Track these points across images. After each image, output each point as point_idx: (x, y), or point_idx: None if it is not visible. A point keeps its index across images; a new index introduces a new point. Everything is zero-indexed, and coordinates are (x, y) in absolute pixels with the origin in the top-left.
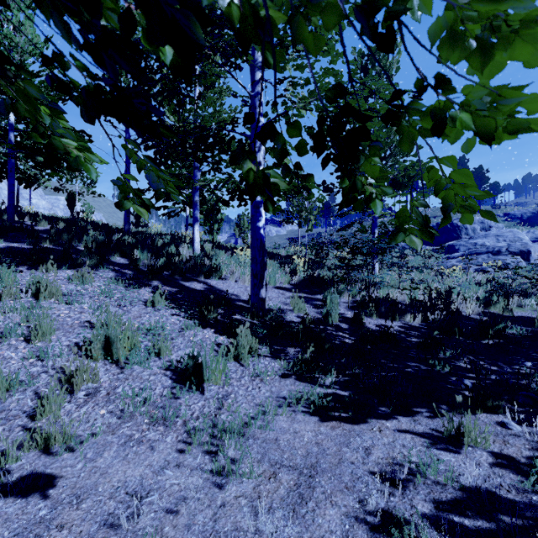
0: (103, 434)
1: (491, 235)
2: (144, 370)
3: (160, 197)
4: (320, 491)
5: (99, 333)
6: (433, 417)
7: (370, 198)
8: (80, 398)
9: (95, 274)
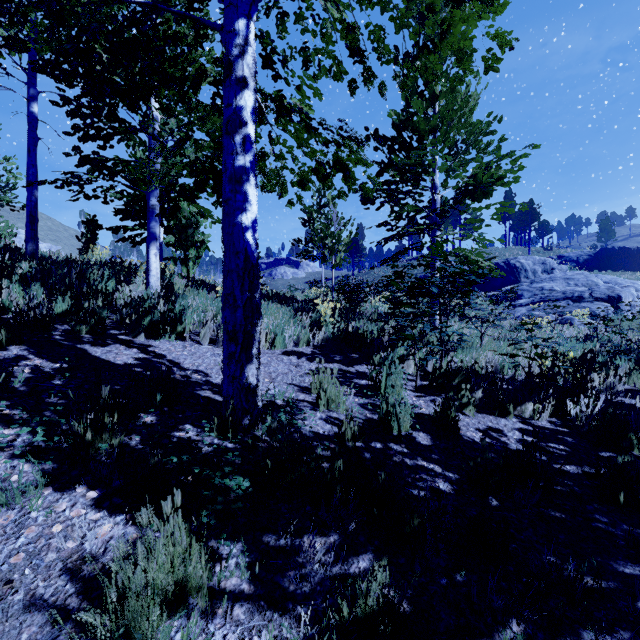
0: None
1: (559, 278)
2: None
3: None
4: None
5: None
6: None
7: None
8: None
9: None
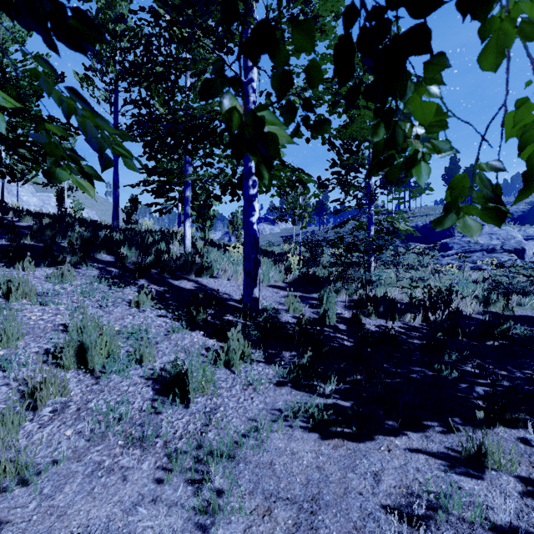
0: (67, 461)
1: (484, 233)
2: (122, 379)
3: (107, 163)
4: (324, 533)
5: (72, 338)
6: (446, 432)
7: (413, 160)
8: (44, 416)
9: (77, 272)
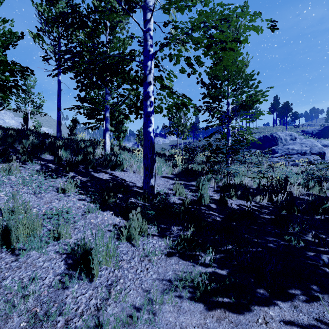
0: None
1: (297, 143)
2: (40, 255)
3: None
4: None
5: None
6: (310, 301)
7: None
8: None
9: (23, 167)
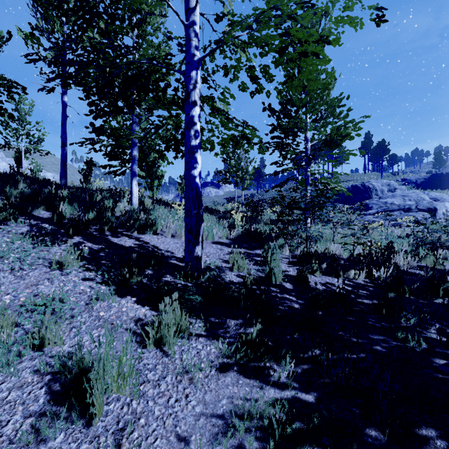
0: None
1: (398, 195)
2: (5, 379)
3: None
4: None
5: None
6: None
7: None
8: None
9: (1, 229)
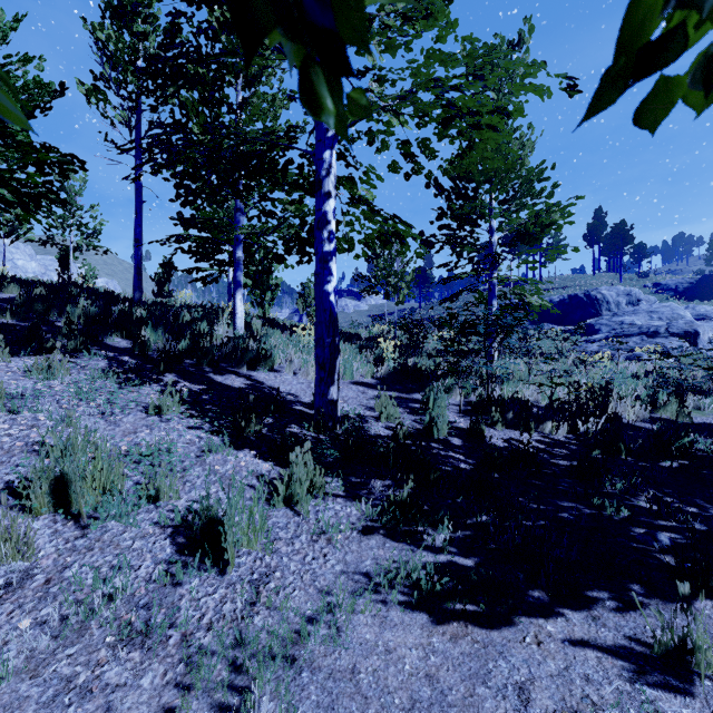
0: (14, 677)
1: (642, 311)
2: (125, 529)
3: None
4: None
5: (45, 466)
6: (624, 610)
7: None
8: None
9: (74, 363)
